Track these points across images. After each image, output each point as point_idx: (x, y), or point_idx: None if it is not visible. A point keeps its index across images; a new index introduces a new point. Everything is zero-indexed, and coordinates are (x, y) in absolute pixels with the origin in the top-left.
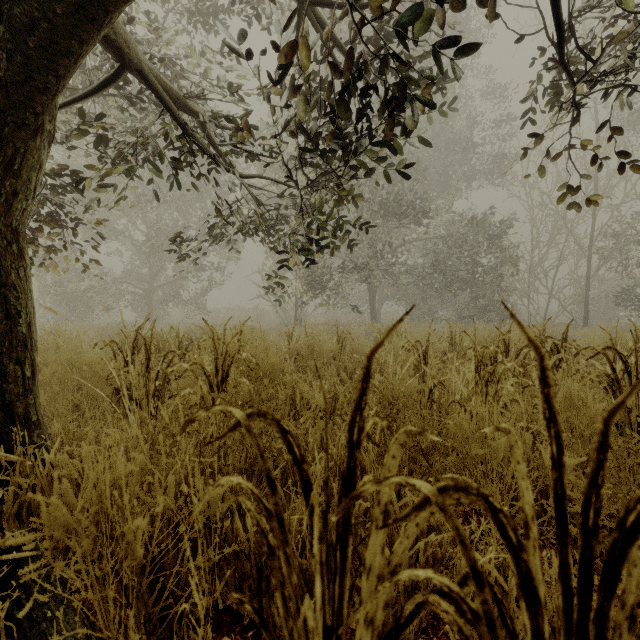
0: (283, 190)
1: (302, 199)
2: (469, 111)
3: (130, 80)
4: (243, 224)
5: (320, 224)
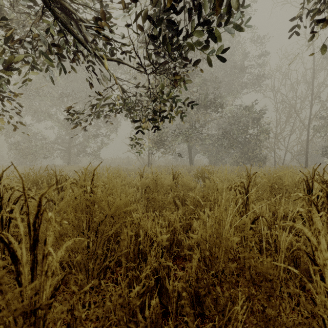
0: (139, 83)
1: (149, 82)
2: (242, 51)
3: (34, 3)
4: (114, 105)
5: (161, 101)
